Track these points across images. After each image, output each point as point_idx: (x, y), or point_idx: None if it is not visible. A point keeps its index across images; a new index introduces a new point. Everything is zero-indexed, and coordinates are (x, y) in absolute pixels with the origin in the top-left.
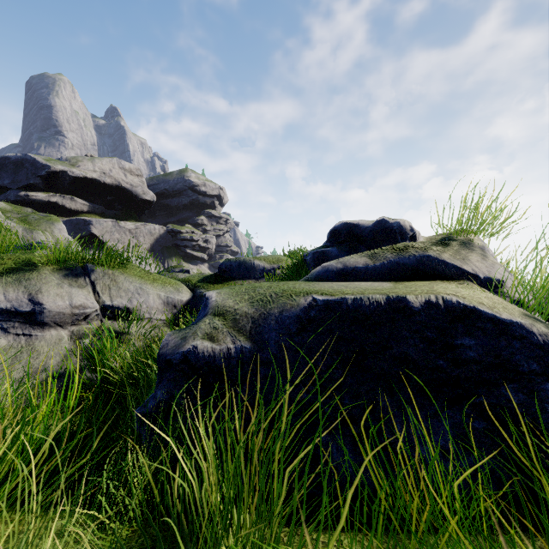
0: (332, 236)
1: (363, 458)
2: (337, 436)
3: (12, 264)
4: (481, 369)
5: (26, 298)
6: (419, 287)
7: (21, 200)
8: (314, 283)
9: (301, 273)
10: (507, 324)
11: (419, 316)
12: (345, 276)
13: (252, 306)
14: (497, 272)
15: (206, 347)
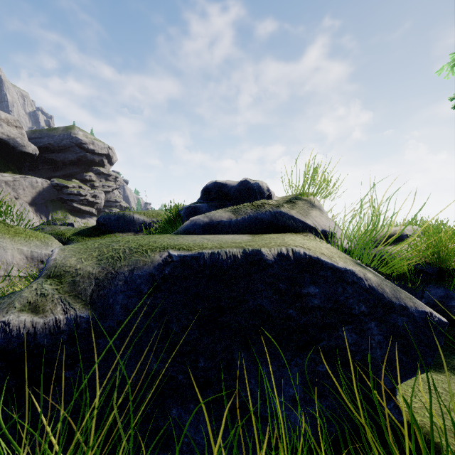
0: (204, 193)
1: (217, 424)
2: (191, 405)
3: None
4: (324, 315)
5: None
6: (273, 240)
7: None
8: (180, 236)
9: (176, 226)
10: (343, 272)
11: (273, 269)
12: (211, 229)
13: (98, 265)
14: (330, 226)
15: (23, 322)
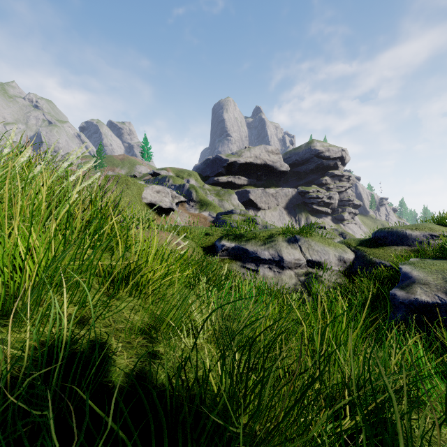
0: None
1: None
2: None
3: (267, 236)
4: None
5: (276, 253)
6: None
7: (215, 182)
8: None
9: None
10: None
11: None
12: None
13: None
14: None
15: (423, 300)
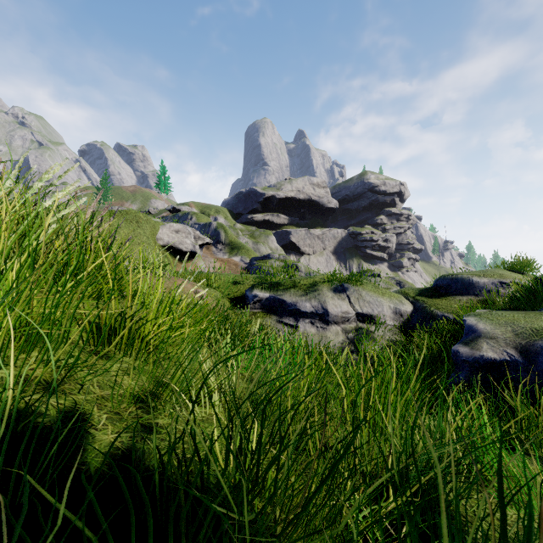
0: None
1: None
2: None
3: (309, 285)
4: None
5: (319, 305)
6: None
7: (248, 221)
8: None
9: (538, 296)
10: None
11: None
12: None
13: (518, 336)
14: None
15: (490, 357)
